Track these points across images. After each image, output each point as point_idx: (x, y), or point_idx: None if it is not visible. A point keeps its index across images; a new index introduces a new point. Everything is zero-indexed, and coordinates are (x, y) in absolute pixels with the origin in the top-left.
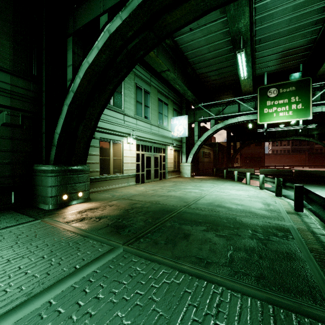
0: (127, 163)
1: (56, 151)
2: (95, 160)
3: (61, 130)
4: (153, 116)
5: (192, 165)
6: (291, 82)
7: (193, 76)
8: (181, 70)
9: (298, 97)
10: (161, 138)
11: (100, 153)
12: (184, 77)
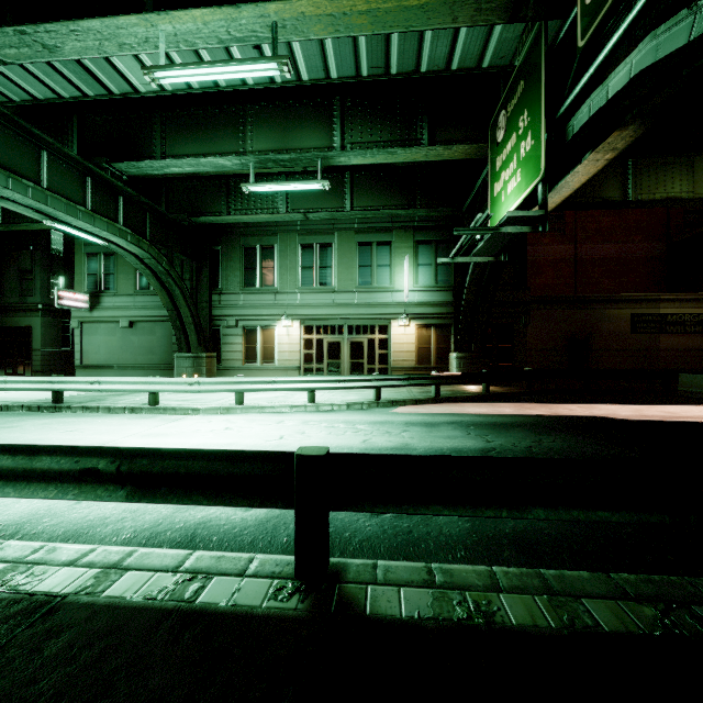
0: (284, 352)
1: (178, 343)
2: (239, 349)
3: (174, 328)
4: (343, 277)
5: (463, 358)
6: (519, 68)
7: (429, 163)
8: (370, 181)
9: (527, 111)
10: (365, 309)
11: (246, 341)
12: (384, 187)
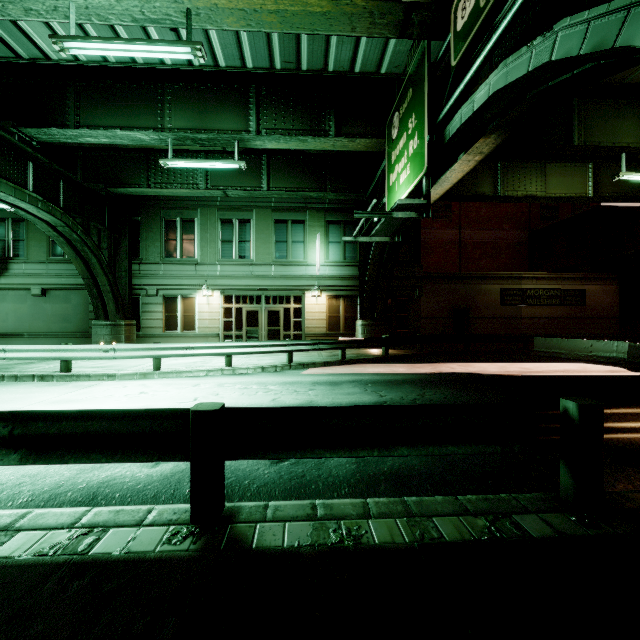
0: (204, 320)
1: (95, 311)
2: (159, 317)
3: (91, 297)
4: (261, 251)
5: (368, 325)
6: (408, 77)
7: (337, 153)
8: (285, 165)
9: (414, 115)
10: (281, 280)
11: (166, 309)
12: (298, 171)
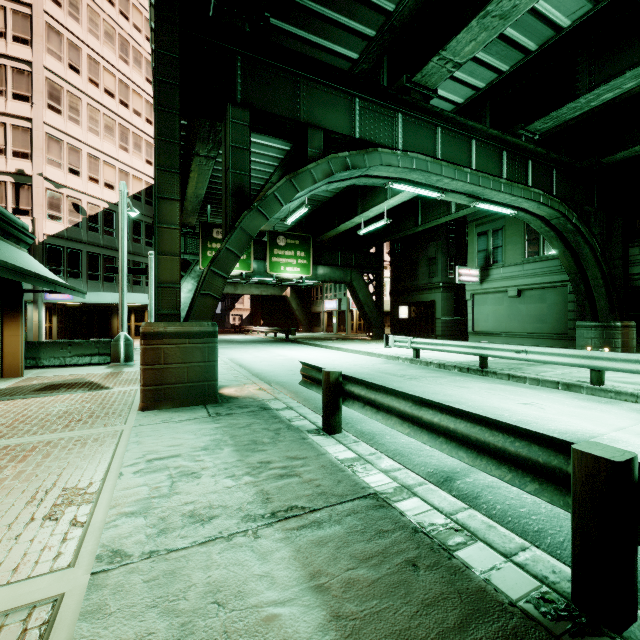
0: None
1: (579, 310)
2: None
3: (575, 294)
4: None
5: None
6: None
7: None
8: None
9: None
10: None
11: None
12: None
